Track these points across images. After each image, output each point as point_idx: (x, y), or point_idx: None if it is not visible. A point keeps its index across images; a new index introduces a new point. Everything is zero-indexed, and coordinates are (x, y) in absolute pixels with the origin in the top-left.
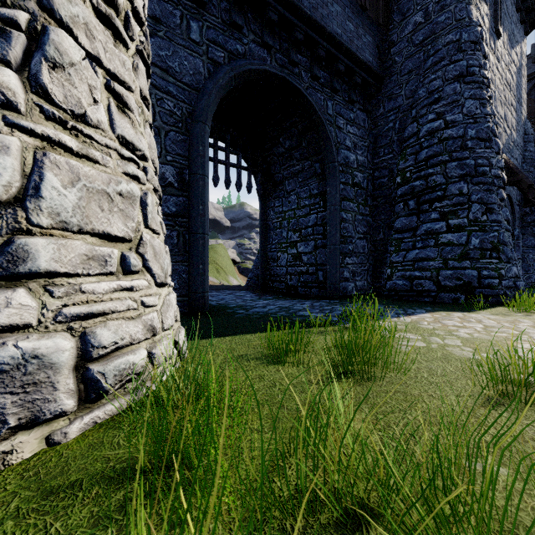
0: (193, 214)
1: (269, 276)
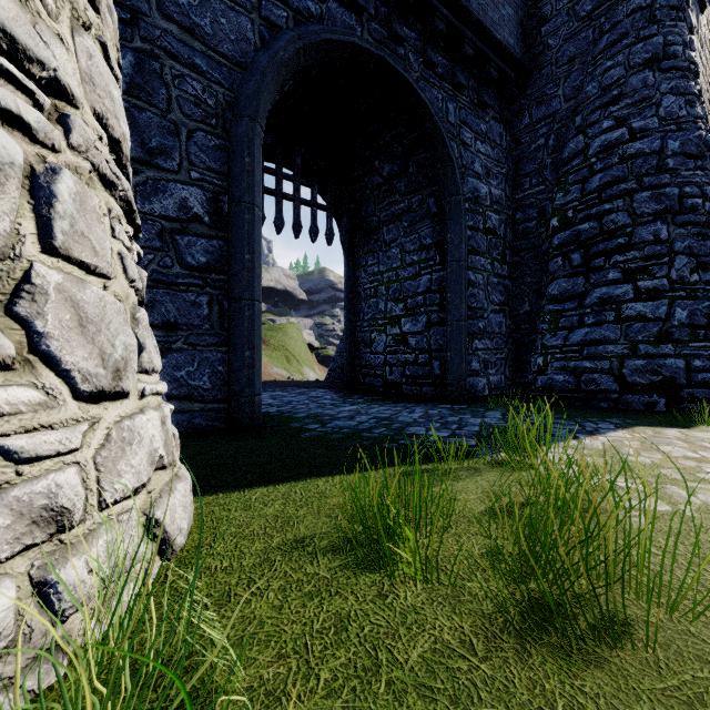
0: (235, 267)
1: (359, 367)
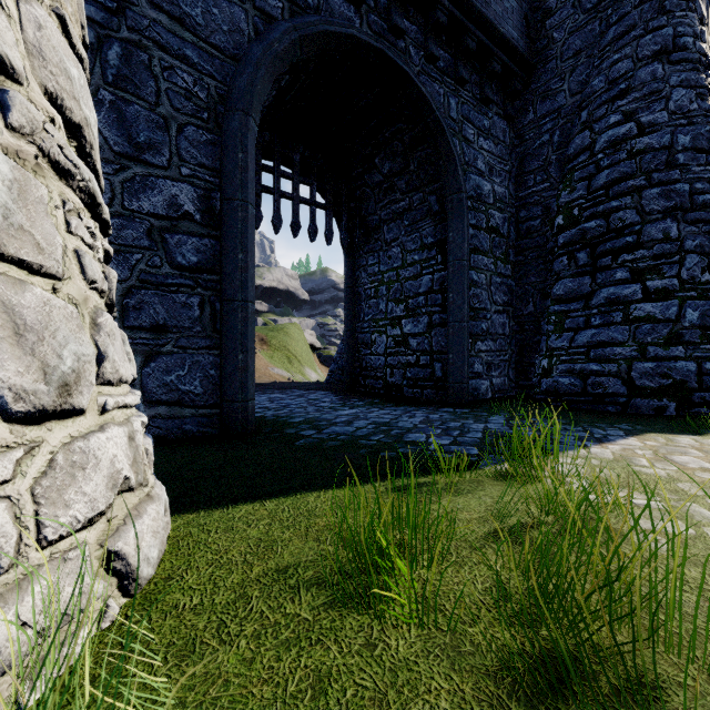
0: (228, 267)
1: (359, 369)
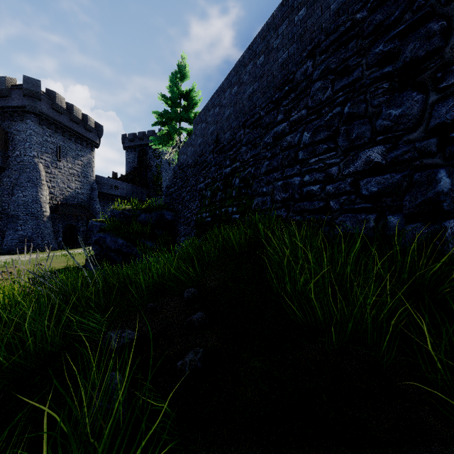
0: None
1: None
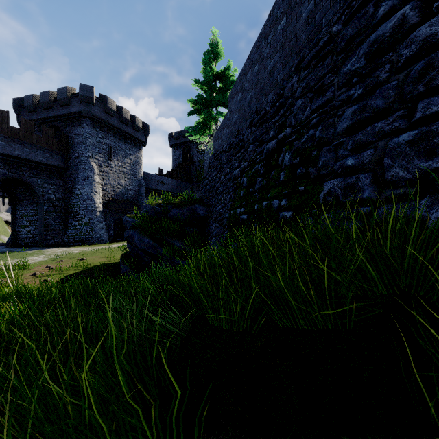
0: None
1: (17, 238)
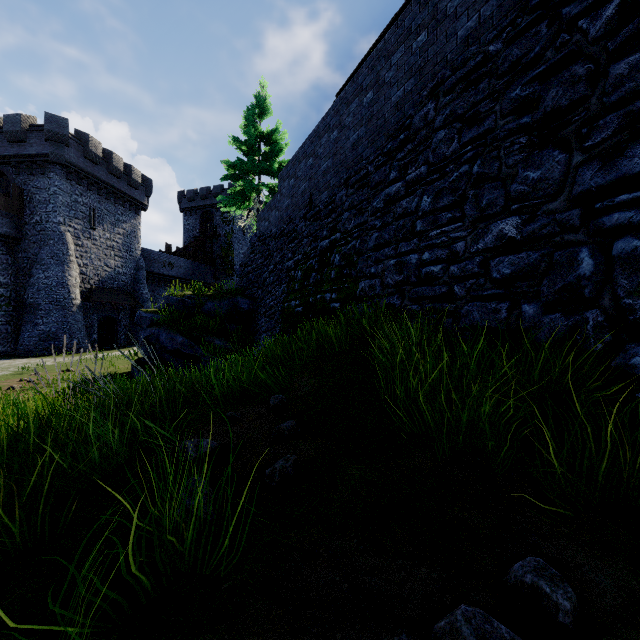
0: None
1: None
